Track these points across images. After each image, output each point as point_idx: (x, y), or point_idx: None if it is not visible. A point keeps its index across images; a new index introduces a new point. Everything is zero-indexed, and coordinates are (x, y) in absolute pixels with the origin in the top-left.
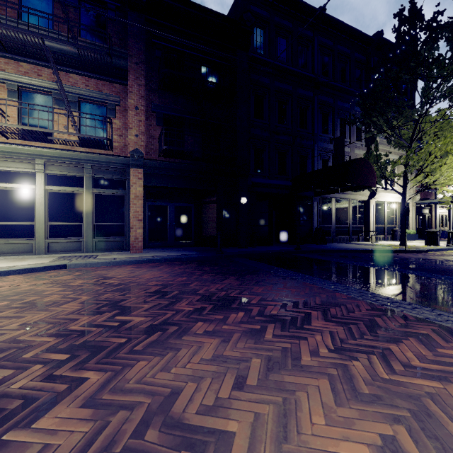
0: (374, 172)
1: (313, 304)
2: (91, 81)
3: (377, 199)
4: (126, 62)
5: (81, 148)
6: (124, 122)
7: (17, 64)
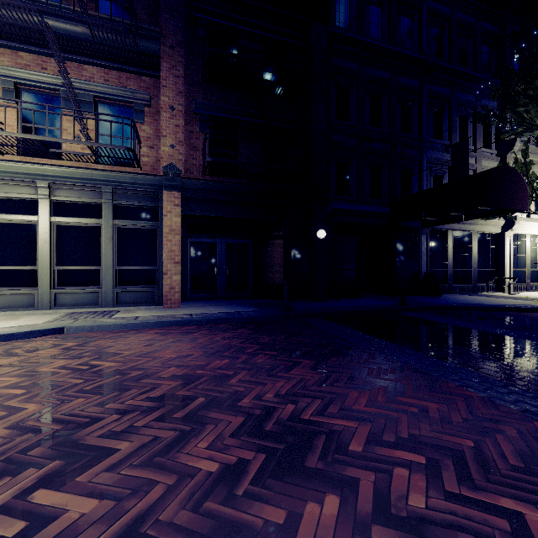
0: (526, 187)
1: (503, 465)
2: (112, 73)
3: (516, 231)
4: (157, 45)
5: (98, 165)
6: (156, 128)
7: (15, 55)
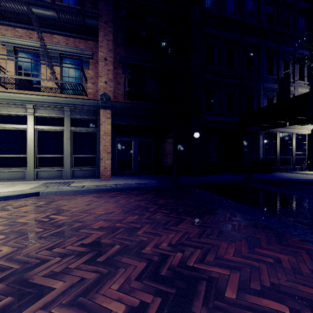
0: None
1: None
2: (70, 39)
3: None
4: (96, 21)
5: (62, 94)
6: (96, 72)
7: (14, 30)
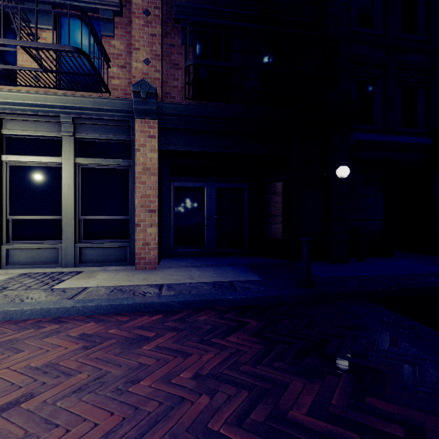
0: None
1: None
2: None
3: None
4: None
5: (59, 91)
6: (128, 42)
7: None
